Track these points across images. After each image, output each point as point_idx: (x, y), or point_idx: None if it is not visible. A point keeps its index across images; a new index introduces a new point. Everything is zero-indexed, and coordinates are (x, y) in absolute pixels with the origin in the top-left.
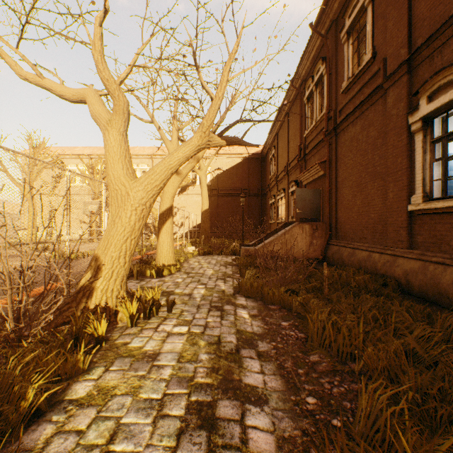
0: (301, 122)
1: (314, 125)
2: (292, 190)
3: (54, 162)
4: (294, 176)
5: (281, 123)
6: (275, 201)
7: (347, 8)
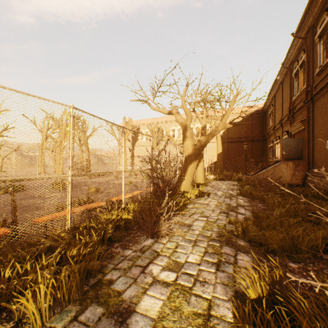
0: (290, 91)
1: (299, 94)
2: (284, 137)
3: (133, 129)
4: (286, 128)
5: (277, 89)
6: (273, 145)
7: (317, 23)
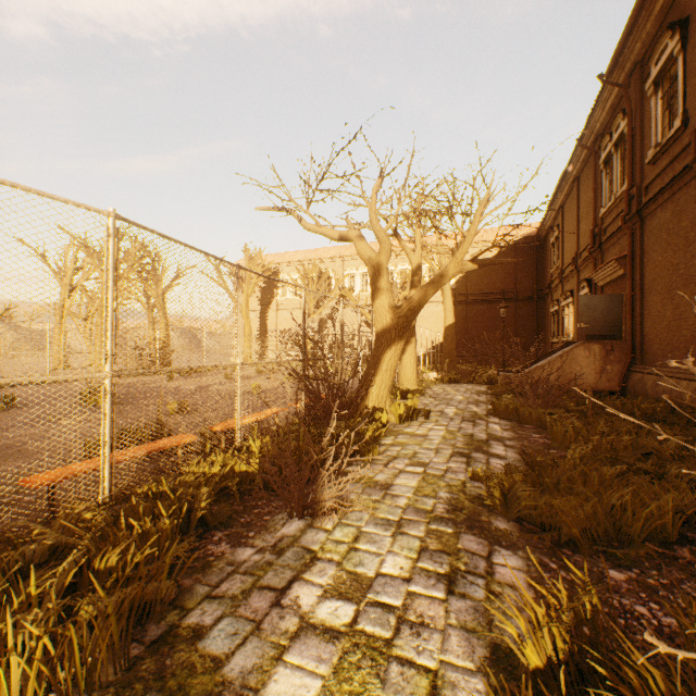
0: (594, 196)
1: (613, 202)
2: (583, 293)
3: (266, 273)
4: (586, 273)
5: (567, 192)
6: (559, 309)
7: (651, 54)
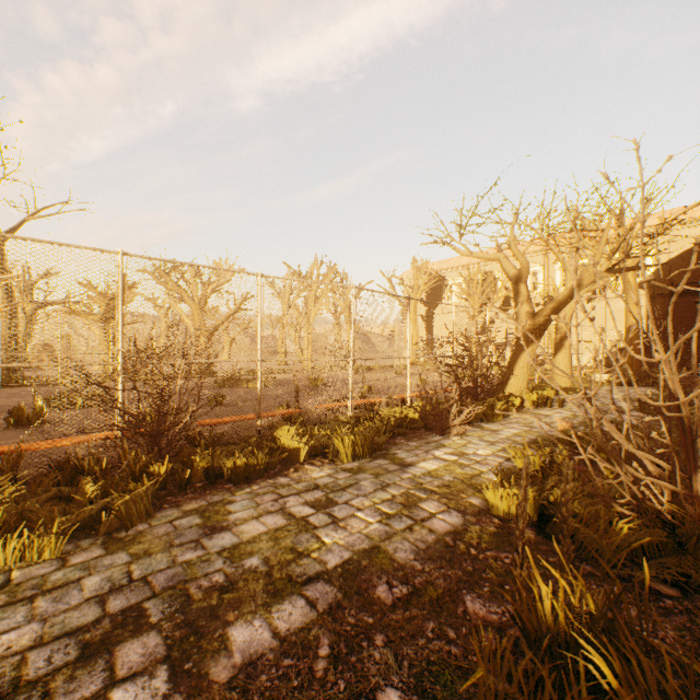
0: None
1: None
2: None
3: (432, 280)
4: None
5: None
6: None
7: None
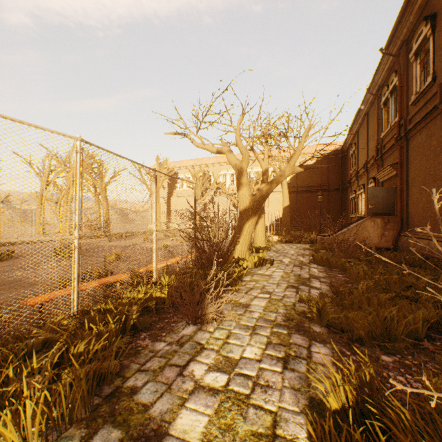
0: (377, 125)
1: (389, 129)
2: (370, 186)
3: (170, 174)
4: (372, 173)
5: (360, 122)
6: (355, 196)
7: (413, 36)
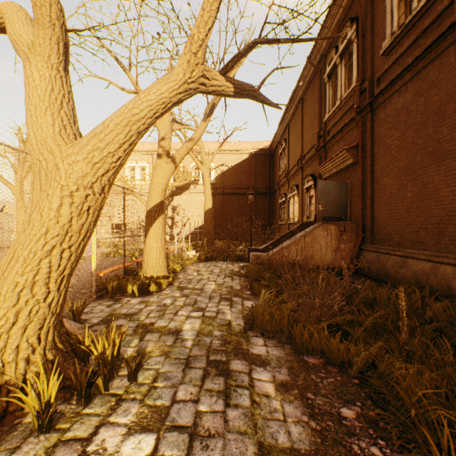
0: (319, 105)
1: (338, 105)
2: (308, 185)
3: None
4: (309, 170)
5: (293, 112)
6: (286, 199)
7: None
